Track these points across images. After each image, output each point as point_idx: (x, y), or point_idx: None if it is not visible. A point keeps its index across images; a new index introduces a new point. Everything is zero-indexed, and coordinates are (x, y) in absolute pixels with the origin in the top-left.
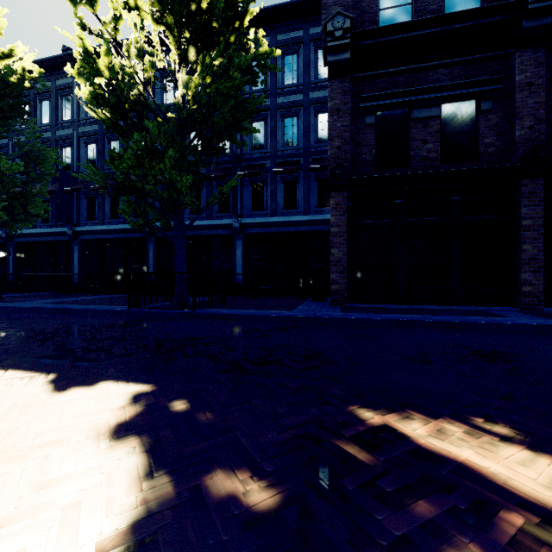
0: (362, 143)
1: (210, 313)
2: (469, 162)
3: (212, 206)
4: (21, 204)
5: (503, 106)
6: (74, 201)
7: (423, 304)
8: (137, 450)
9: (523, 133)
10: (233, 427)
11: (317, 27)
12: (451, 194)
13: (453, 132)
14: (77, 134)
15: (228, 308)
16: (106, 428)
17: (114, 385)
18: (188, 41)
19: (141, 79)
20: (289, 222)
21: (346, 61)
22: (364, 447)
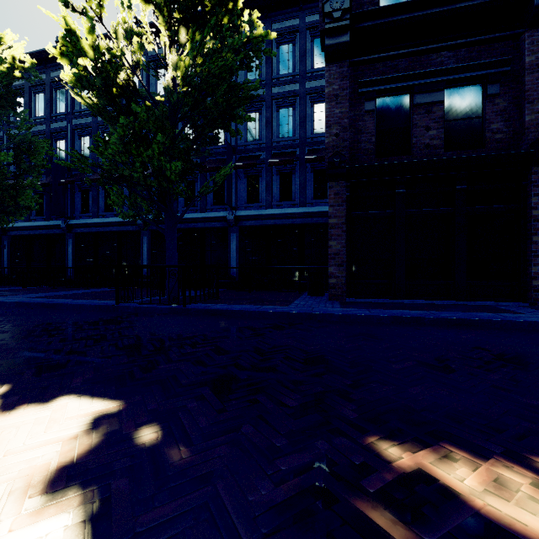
0: (361, 130)
1: (202, 309)
2: (475, 149)
3: (206, 198)
4: (11, 196)
5: (511, 90)
6: (68, 194)
7: (426, 299)
8: (73, 518)
9: (533, 117)
10: (213, 473)
11: (314, 15)
12: (456, 183)
13: (457, 118)
14: (71, 126)
15: (222, 303)
16: (42, 474)
17: (74, 402)
18: (178, 22)
19: (130, 63)
20: (284, 215)
21: (345, 44)
22: (398, 513)
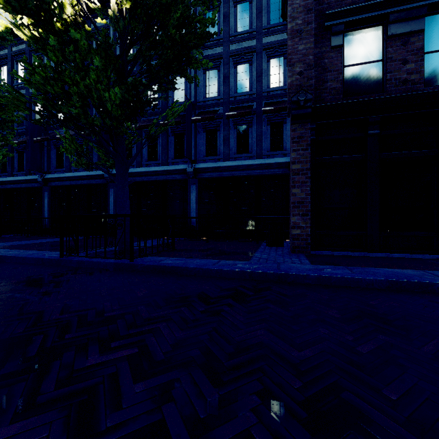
0: (327, 68)
1: (150, 264)
2: None
3: (168, 153)
4: None
5: None
6: (45, 151)
7: (404, 253)
8: None
9: None
10: None
11: None
12: None
13: None
14: None
15: (176, 255)
16: None
17: None
18: None
19: None
20: (242, 166)
21: None
22: None
